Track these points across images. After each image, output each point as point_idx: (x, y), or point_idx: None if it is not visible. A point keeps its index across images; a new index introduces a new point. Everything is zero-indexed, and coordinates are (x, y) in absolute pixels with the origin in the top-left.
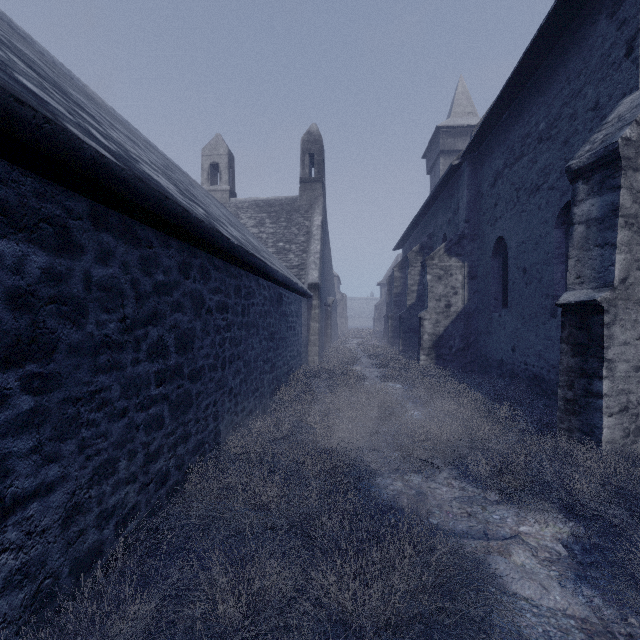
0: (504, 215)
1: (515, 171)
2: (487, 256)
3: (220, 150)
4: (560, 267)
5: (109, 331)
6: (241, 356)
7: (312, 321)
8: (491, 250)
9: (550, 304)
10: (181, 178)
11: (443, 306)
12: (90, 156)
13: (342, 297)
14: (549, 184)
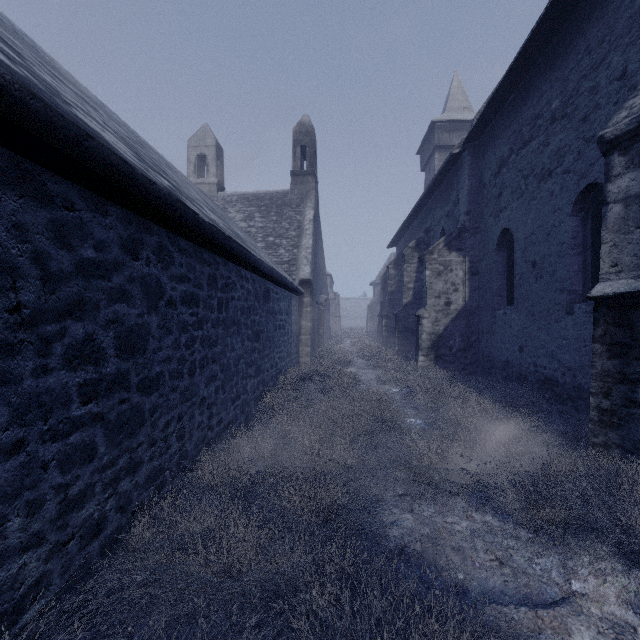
0: (510, 205)
1: (523, 156)
2: (490, 250)
3: (207, 141)
4: (577, 259)
5: None
6: (217, 359)
7: (303, 320)
8: (495, 243)
9: (565, 300)
10: (154, 157)
11: (443, 304)
12: None
13: (335, 296)
14: (564, 167)
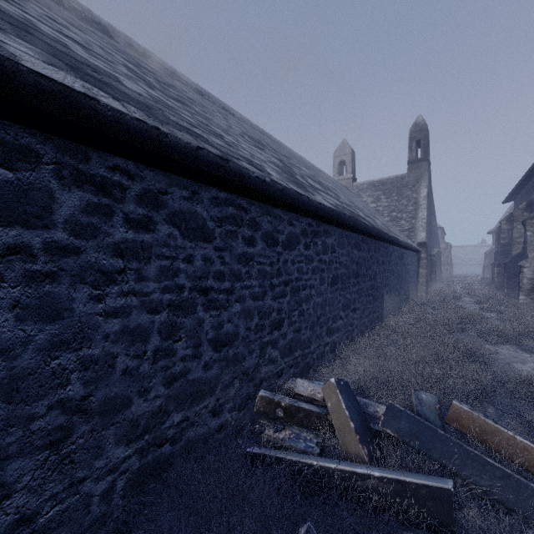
0: None
1: None
2: None
3: (346, 151)
4: None
5: (364, 271)
6: (388, 285)
7: (420, 268)
8: None
9: None
10: (346, 195)
11: None
12: (368, 227)
13: (446, 246)
14: None
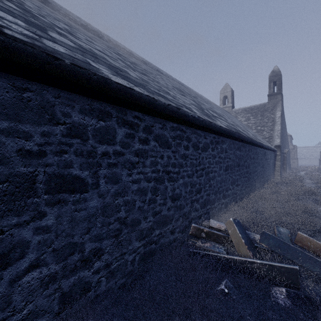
0: None
1: None
2: None
3: (227, 90)
4: None
5: (242, 163)
6: (256, 171)
7: (276, 161)
8: None
9: None
10: (229, 117)
11: None
12: (245, 138)
13: (293, 147)
14: None
